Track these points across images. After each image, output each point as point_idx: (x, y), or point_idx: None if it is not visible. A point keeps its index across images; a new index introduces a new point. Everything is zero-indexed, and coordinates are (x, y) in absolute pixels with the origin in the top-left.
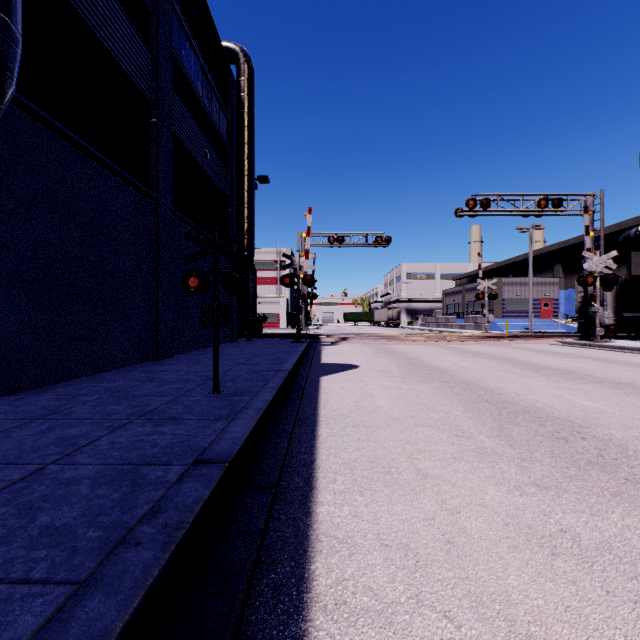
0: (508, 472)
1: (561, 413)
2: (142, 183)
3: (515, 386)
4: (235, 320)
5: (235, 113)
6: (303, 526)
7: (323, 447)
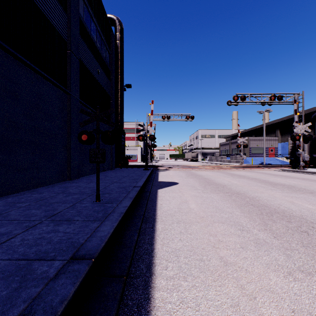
0: (279, 259)
1: (297, 213)
2: (62, 85)
3: (265, 195)
4: (114, 158)
5: (114, 51)
6: (144, 313)
7: (159, 238)
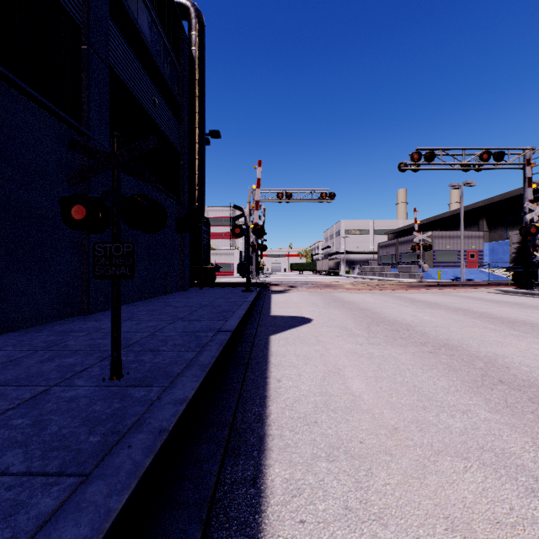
0: None
1: None
2: (68, 114)
3: (512, 352)
4: (187, 269)
5: (187, 69)
6: None
7: None
